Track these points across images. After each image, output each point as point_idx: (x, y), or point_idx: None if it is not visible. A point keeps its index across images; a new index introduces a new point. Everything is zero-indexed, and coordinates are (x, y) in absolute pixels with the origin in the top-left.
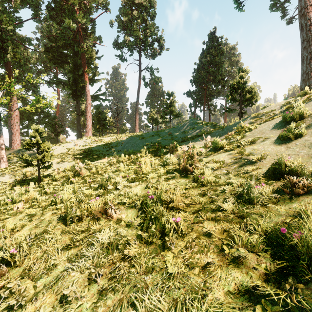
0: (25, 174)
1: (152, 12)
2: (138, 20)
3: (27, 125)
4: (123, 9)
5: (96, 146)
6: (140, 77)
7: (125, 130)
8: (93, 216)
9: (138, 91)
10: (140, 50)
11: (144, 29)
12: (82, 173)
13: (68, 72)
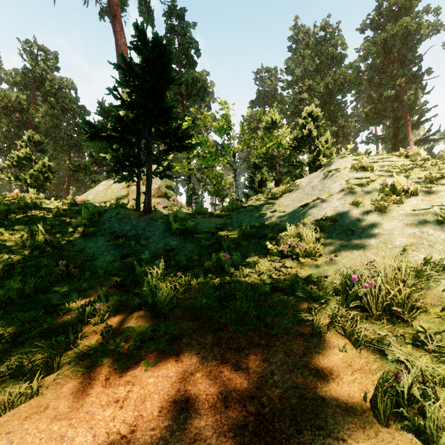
0: None
1: None
2: None
3: None
4: None
5: None
6: None
7: None
8: None
9: None
10: None
11: None
12: None
13: (388, 128)
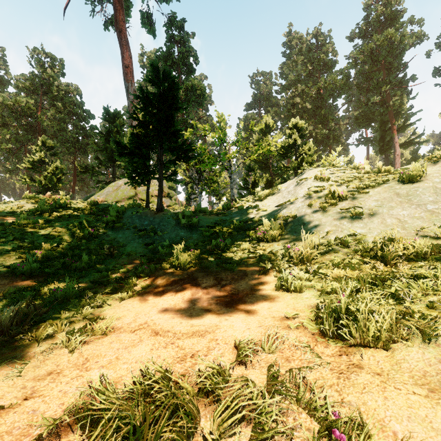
0: None
1: None
2: None
3: None
4: None
5: None
6: None
7: None
8: None
9: None
10: None
11: None
12: None
13: (375, 131)
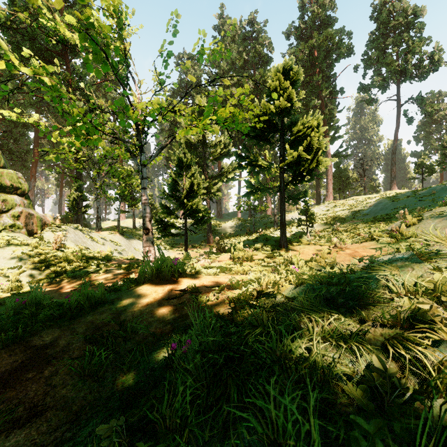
0: (294, 231)
1: (418, 25)
2: (394, 48)
3: None
4: (371, 44)
5: (340, 211)
6: (398, 115)
7: (375, 187)
8: (355, 236)
9: (396, 134)
10: (398, 80)
11: (404, 53)
12: (338, 229)
13: None
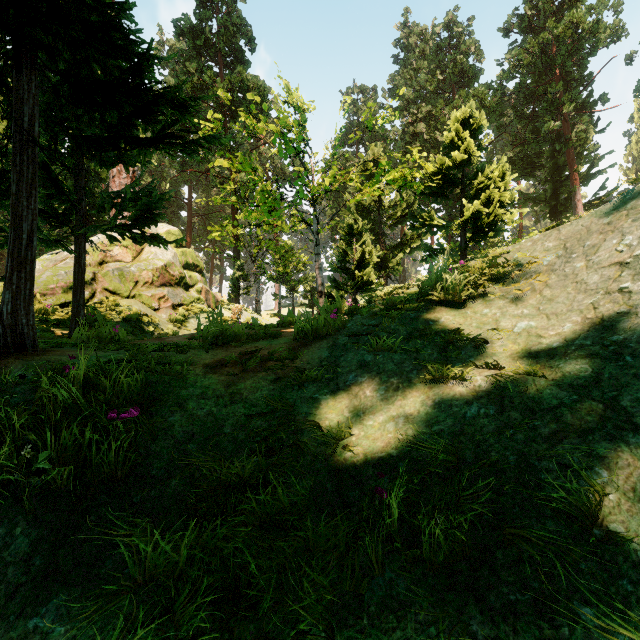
0: None
1: None
2: None
3: None
4: None
5: None
6: None
7: None
8: None
9: None
10: None
11: None
12: None
13: (544, 183)
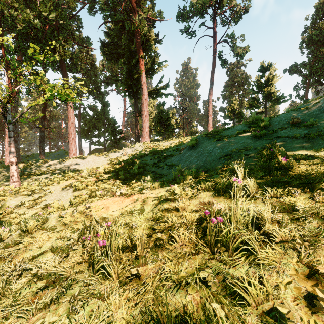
0: None
1: None
2: None
3: (97, 134)
4: None
5: (145, 155)
6: (214, 53)
7: (194, 133)
8: None
9: (212, 74)
10: (214, 14)
11: None
12: None
13: (122, 64)
